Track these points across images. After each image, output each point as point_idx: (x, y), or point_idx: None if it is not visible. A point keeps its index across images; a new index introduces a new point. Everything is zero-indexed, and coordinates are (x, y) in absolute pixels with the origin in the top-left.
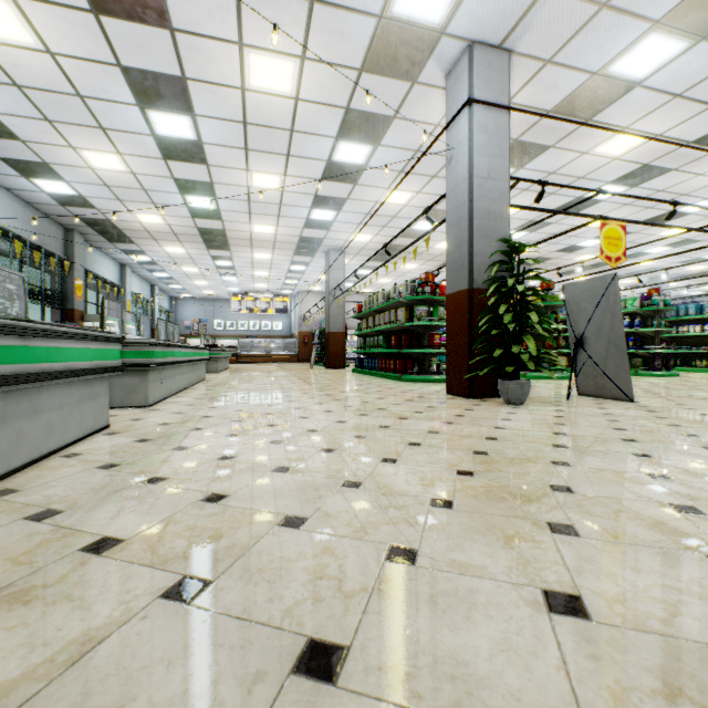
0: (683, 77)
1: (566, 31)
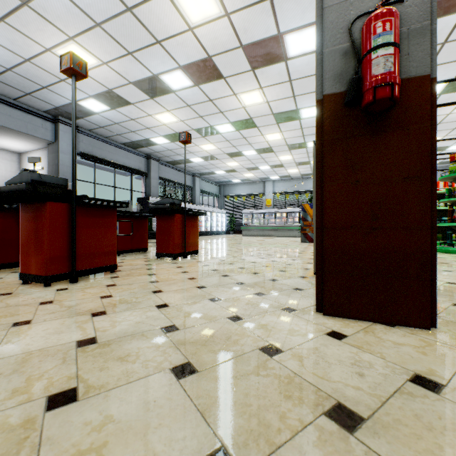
0: (313, 98)
1: (312, 128)
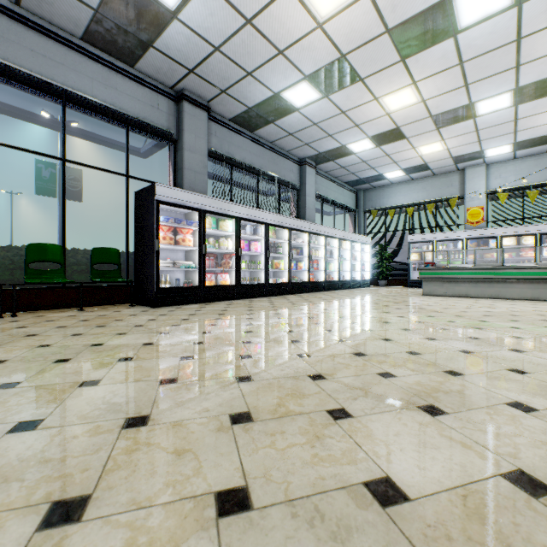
0: None
1: None
